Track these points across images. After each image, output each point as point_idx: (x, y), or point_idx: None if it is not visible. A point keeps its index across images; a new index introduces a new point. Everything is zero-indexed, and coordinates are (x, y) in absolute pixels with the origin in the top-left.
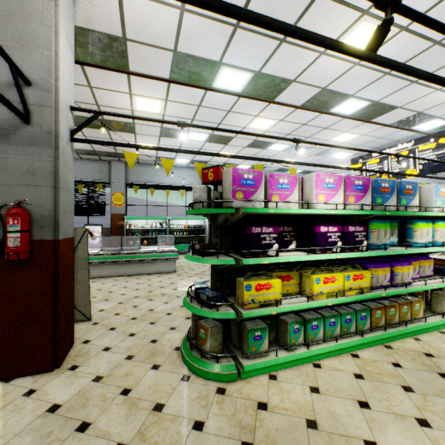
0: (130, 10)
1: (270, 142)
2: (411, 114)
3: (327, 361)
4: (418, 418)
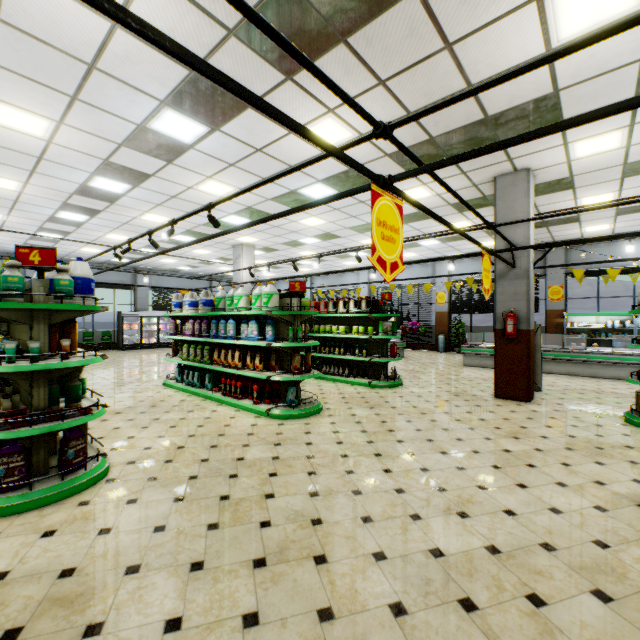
0: (576, 165)
1: None
2: None
3: None
4: None
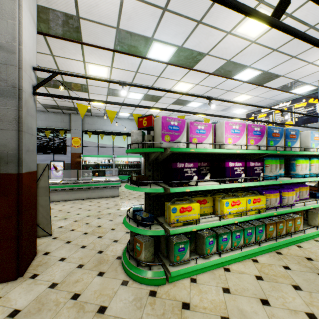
0: None
1: (188, 100)
2: (290, 81)
3: (234, 266)
4: (308, 313)
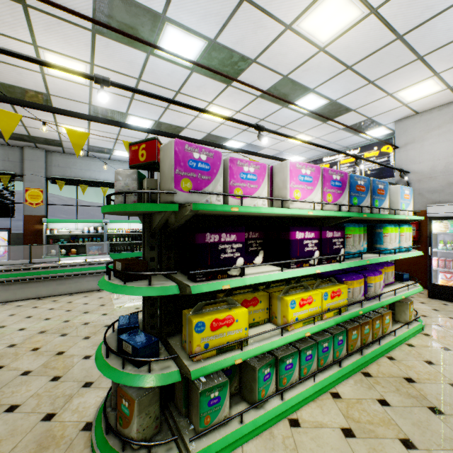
0: None
1: (225, 137)
2: (362, 119)
3: (305, 412)
4: None
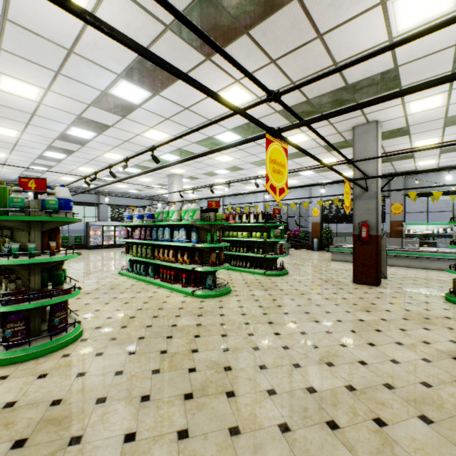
0: (411, 118)
1: None
2: None
3: None
4: None
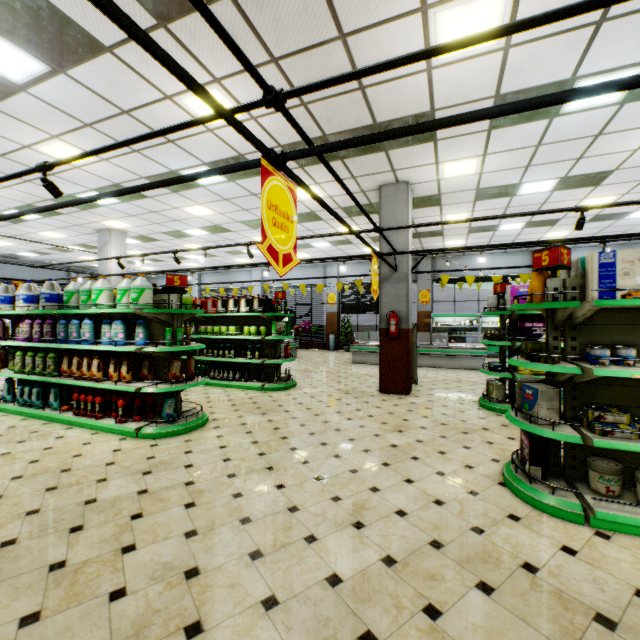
0: (444, 184)
1: (623, 212)
2: None
3: None
4: None
